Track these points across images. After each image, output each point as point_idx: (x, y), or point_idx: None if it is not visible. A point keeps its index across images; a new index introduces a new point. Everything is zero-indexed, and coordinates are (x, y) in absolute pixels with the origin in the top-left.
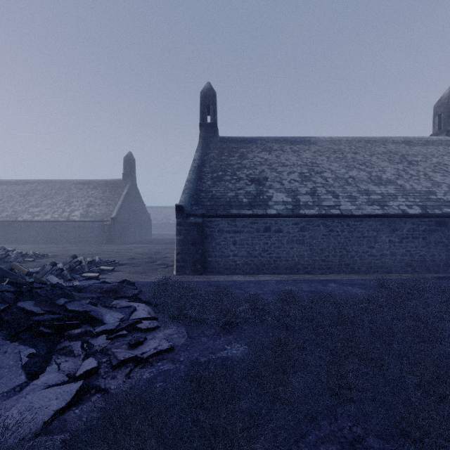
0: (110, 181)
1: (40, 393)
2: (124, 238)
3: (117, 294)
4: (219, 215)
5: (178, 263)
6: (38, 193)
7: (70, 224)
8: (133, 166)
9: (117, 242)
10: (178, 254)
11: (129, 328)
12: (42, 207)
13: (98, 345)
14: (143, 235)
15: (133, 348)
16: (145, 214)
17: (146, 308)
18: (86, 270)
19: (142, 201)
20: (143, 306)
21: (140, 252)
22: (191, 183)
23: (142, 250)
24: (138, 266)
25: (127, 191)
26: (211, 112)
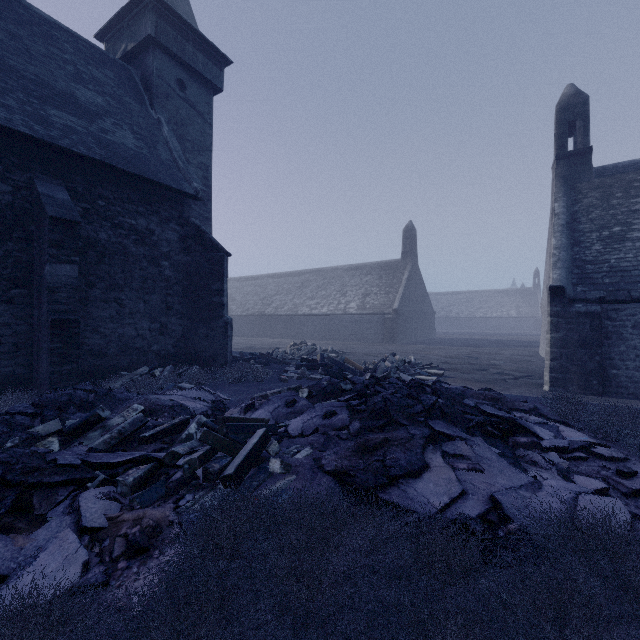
0: (385, 262)
1: (591, 496)
2: (406, 335)
3: (504, 405)
4: (636, 299)
5: (553, 373)
6: (312, 283)
7: (347, 318)
8: (413, 240)
9: (400, 341)
10: (554, 361)
11: (582, 450)
12: (318, 299)
13: (556, 462)
14: (425, 332)
15: (626, 478)
16: (428, 304)
17: (571, 429)
18: (413, 372)
19: (424, 286)
20: (561, 426)
21: (445, 355)
22: (563, 251)
23: (445, 353)
24: (468, 373)
25: (409, 274)
26: (578, 131)
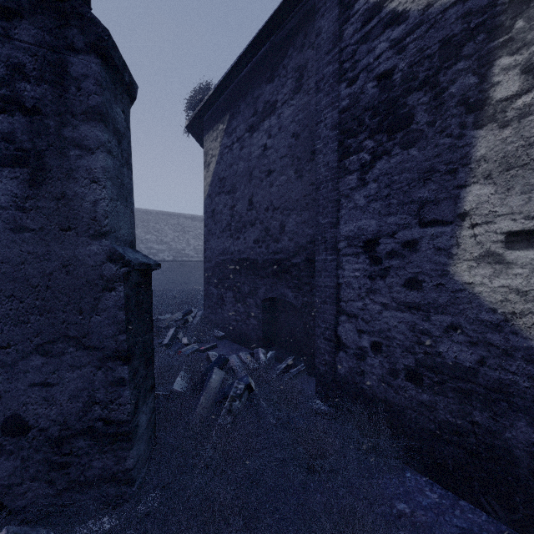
0: None
1: None
2: None
3: None
4: None
5: None
6: None
7: None
8: None
9: None
10: None
11: None
12: None
13: None
14: None
15: None
16: None
17: None
18: None
19: None
20: None
21: None
22: None
23: None
24: None
25: None
26: None
